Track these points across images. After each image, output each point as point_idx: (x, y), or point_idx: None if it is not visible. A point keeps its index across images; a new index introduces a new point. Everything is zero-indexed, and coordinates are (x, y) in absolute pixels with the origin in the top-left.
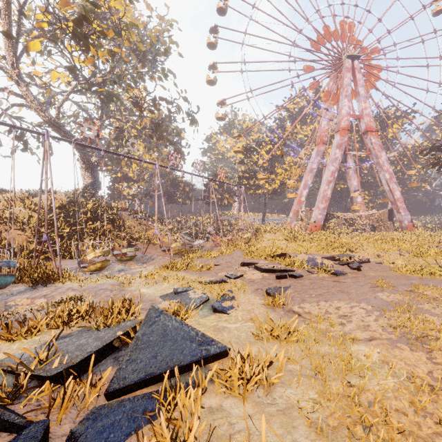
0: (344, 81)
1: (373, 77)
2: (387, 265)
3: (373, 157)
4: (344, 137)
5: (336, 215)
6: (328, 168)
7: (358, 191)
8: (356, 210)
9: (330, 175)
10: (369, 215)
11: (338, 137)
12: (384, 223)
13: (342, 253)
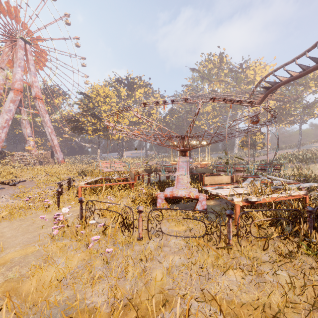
0: (18, 54)
1: (41, 62)
2: (35, 181)
3: (41, 116)
4: (18, 96)
5: (11, 154)
6: (2, 116)
7: (31, 137)
8: (30, 150)
9: (4, 122)
10: (38, 154)
11: (12, 94)
12: (48, 159)
13: (9, 179)
